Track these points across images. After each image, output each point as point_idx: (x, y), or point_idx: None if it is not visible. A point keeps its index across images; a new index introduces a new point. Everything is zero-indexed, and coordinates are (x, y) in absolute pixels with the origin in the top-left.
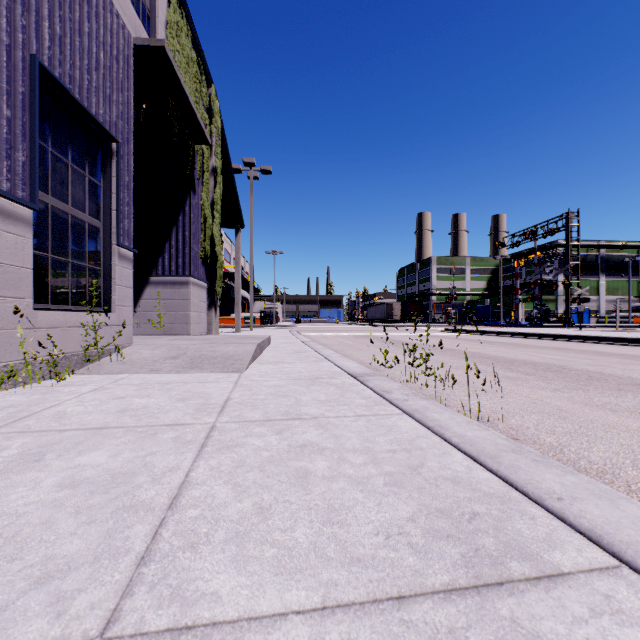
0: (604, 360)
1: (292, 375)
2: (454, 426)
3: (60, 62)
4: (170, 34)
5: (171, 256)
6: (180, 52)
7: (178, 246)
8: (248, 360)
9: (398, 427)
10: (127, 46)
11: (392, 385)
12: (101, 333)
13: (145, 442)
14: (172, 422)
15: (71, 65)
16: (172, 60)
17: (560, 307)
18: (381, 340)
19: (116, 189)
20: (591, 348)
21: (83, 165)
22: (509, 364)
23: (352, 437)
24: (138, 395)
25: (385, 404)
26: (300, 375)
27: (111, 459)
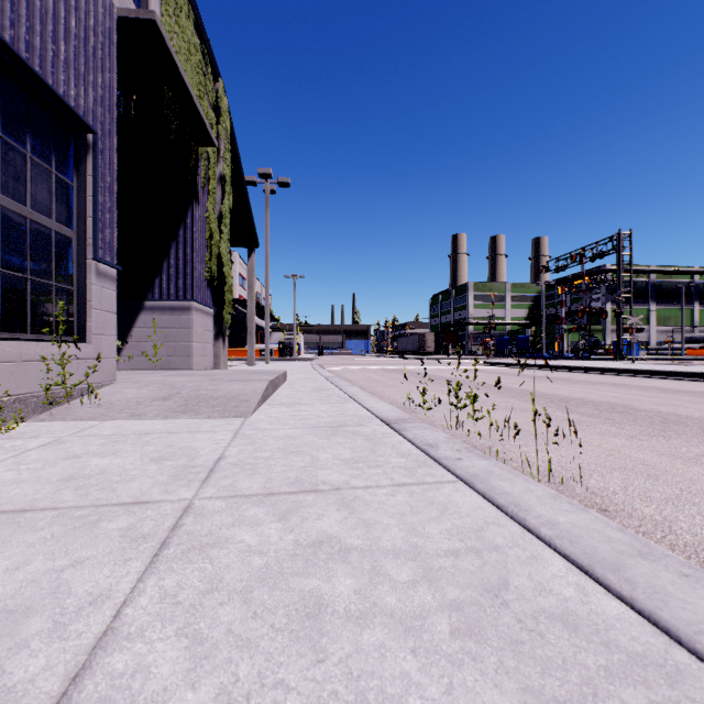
0: (672, 398)
1: (309, 421)
2: (536, 504)
3: (11, 22)
4: (166, 11)
5: (170, 277)
6: (179, 35)
7: (178, 265)
8: (256, 401)
9: (455, 505)
10: (109, 17)
11: (437, 436)
12: (72, 368)
13: (76, 538)
14: (131, 499)
15: (28, 28)
16: (166, 38)
17: (608, 338)
18: (414, 375)
19: (93, 191)
20: (652, 384)
21: (48, 158)
22: (565, 403)
23: (390, 525)
24: (101, 452)
25: (431, 465)
26: (319, 421)
27: (5, 576)
